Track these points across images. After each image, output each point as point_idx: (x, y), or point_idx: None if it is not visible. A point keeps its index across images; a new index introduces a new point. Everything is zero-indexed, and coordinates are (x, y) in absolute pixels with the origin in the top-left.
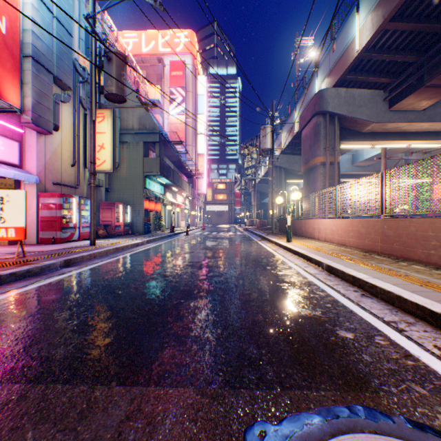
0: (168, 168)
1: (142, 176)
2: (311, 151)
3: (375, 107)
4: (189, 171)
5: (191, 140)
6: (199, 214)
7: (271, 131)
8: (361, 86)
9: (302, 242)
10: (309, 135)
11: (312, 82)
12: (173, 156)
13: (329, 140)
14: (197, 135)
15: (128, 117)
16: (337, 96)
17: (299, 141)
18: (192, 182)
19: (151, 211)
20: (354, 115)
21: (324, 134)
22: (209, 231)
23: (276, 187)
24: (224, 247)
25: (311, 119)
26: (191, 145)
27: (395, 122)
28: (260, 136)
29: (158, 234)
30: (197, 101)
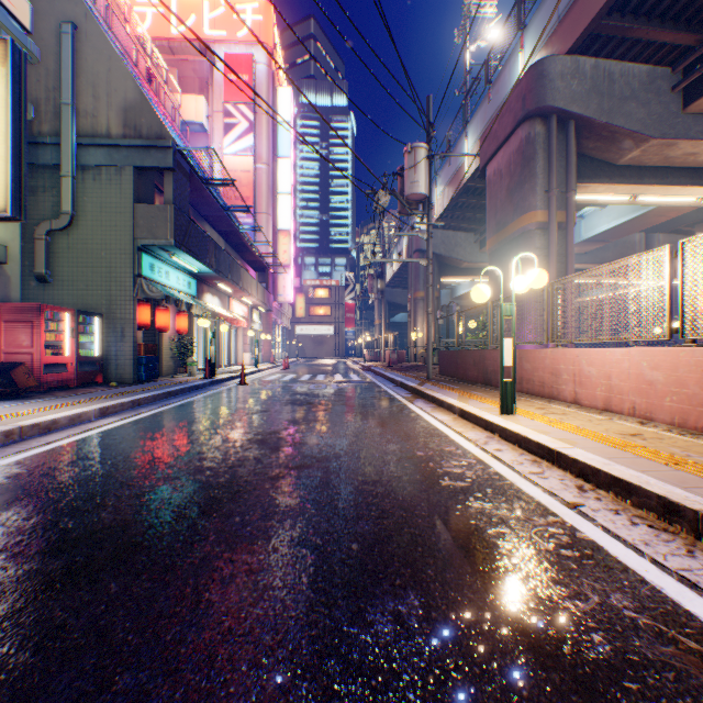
0: (201, 236)
1: (131, 248)
2: (514, 202)
3: (656, 104)
4: (258, 256)
5: (265, 203)
6: (279, 340)
7: (428, 156)
8: (624, 58)
9: (542, 412)
10: (506, 168)
11: (508, 63)
12: (221, 219)
13: (555, 174)
14: (277, 195)
15: (97, 107)
16: (576, 75)
17: (469, 200)
18: (266, 280)
19: (162, 330)
20: (612, 119)
21: (546, 162)
22: (296, 374)
23: (423, 289)
24: (323, 429)
25: (513, 132)
26: (265, 212)
27: (695, 139)
28: (404, 167)
29: (167, 384)
30: (277, 133)
